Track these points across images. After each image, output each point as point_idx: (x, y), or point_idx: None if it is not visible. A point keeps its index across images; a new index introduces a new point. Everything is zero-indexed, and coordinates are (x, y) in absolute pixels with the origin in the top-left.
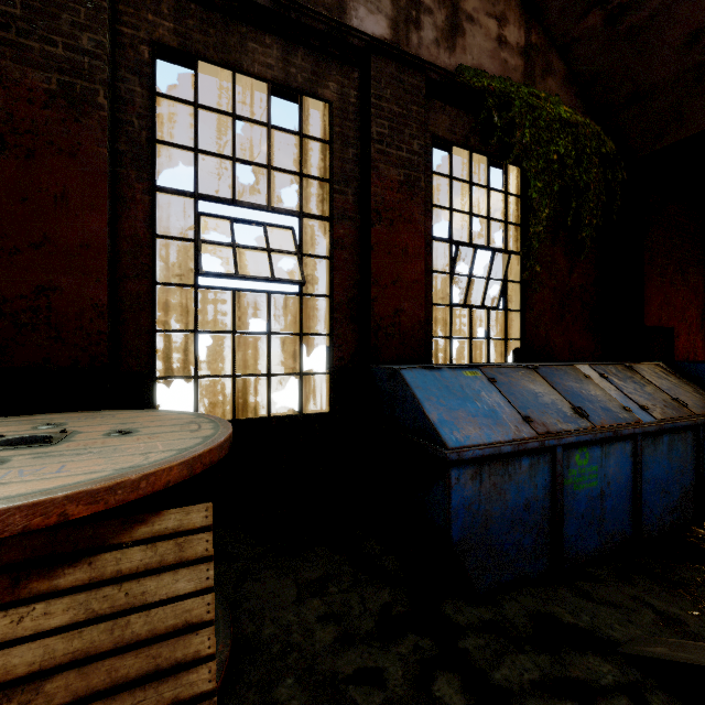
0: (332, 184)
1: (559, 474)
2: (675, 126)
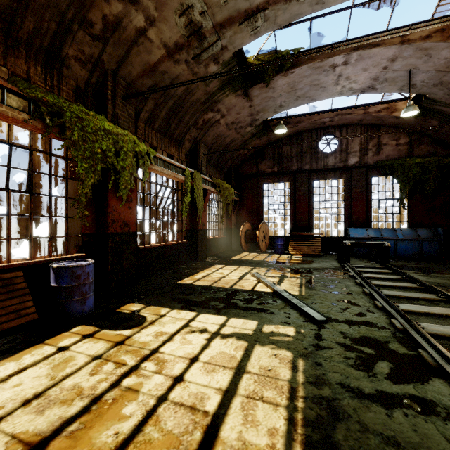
0: (344, 194)
1: None
2: None
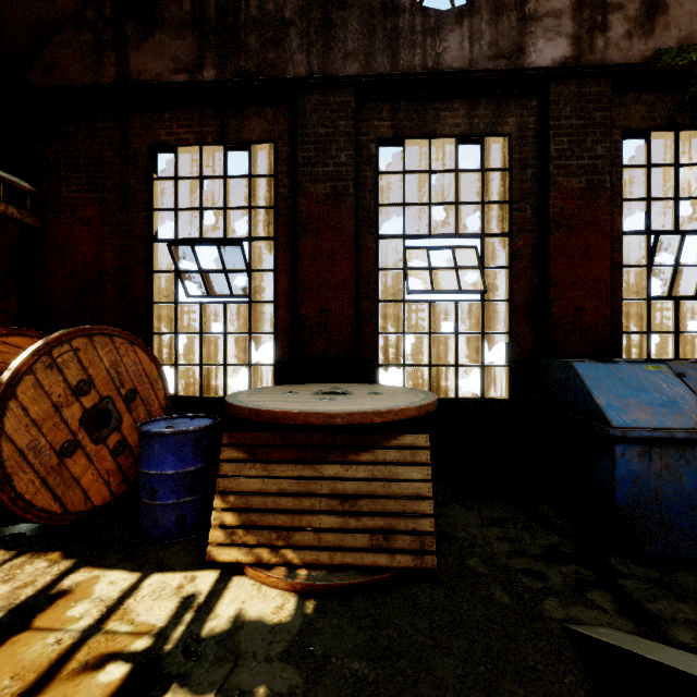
0: (510, 204)
1: None
2: None
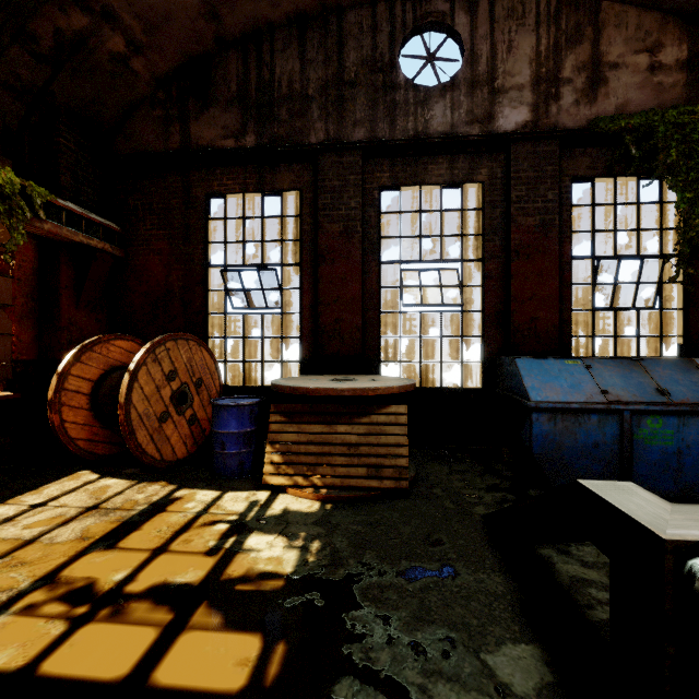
0: (483, 236)
1: (626, 429)
2: None
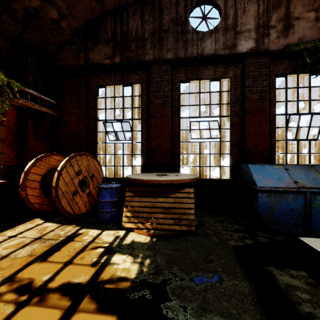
0: (231, 104)
1: (308, 201)
2: None
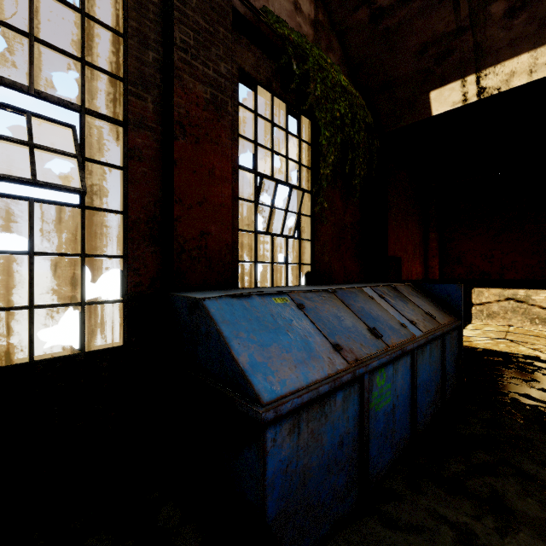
0: (126, 84)
1: (366, 400)
2: (410, 112)
